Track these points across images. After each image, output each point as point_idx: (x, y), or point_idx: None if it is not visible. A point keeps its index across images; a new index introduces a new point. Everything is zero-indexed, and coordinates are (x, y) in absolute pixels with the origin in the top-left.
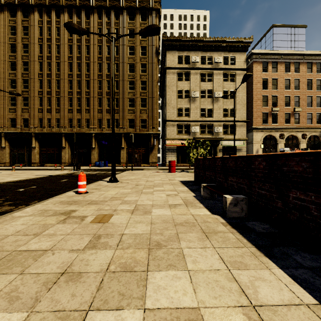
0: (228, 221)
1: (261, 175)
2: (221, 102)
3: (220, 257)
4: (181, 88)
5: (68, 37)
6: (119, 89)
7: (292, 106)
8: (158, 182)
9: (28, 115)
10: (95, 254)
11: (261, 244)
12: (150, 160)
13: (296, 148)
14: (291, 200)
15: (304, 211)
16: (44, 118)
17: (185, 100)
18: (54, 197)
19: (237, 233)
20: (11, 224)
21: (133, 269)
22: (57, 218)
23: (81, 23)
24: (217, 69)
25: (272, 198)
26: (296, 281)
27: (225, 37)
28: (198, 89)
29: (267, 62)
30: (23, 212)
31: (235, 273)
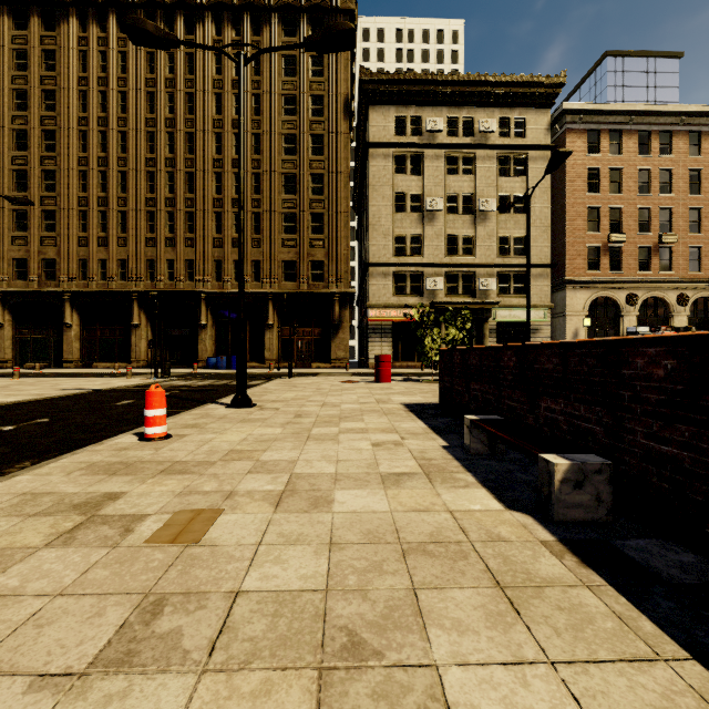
0: (563, 536)
1: (656, 397)
2: (494, 222)
3: None
4: (402, 190)
5: (146, 76)
6: (261, 193)
7: (654, 231)
8: (350, 408)
9: (55, 251)
10: (121, 699)
11: None
12: (332, 353)
13: (665, 326)
14: None
15: None
16: (91, 259)
17: (411, 218)
18: (79, 452)
19: (608, 591)
20: None
21: None
22: (56, 524)
23: None
24: (484, 148)
25: (704, 470)
26: None
27: (503, 75)
28: (442, 191)
29: (597, 131)
30: None
31: None
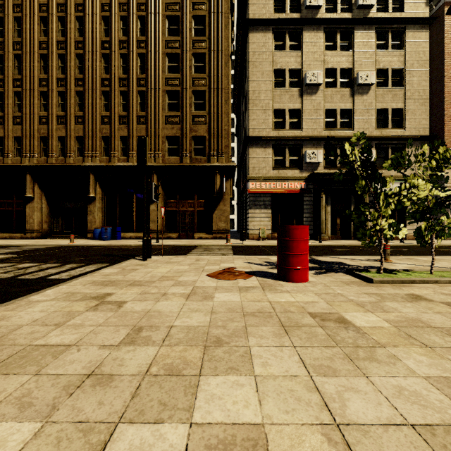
0: None
1: None
2: (371, 96)
3: None
4: (281, 66)
5: None
6: (146, 72)
7: None
8: None
9: None
10: None
11: None
12: (213, 224)
13: None
14: None
15: None
16: None
17: (290, 93)
18: None
19: None
20: None
21: None
22: None
23: None
24: (363, 22)
25: None
26: None
27: None
28: (321, 66)
29: None
30: None
31: None
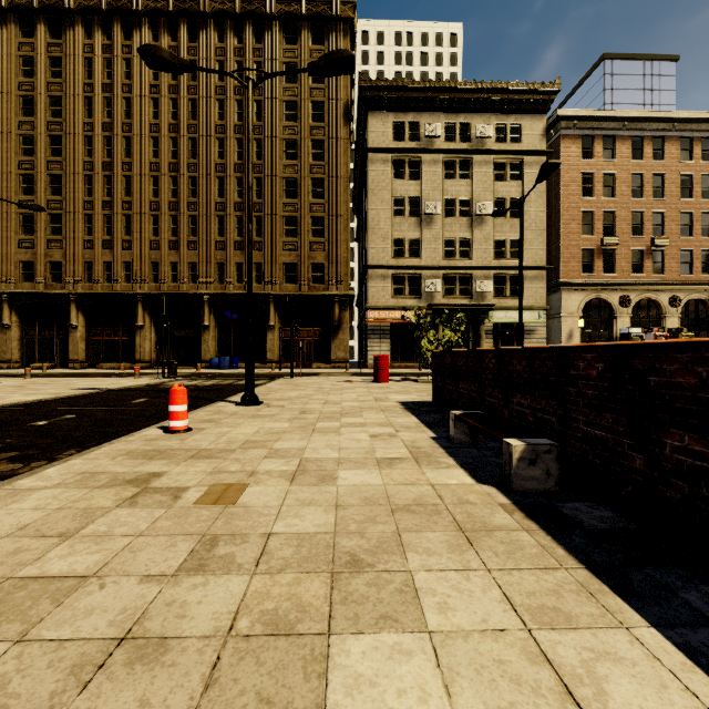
0: (517, 501)
1: (592, 393)
2: (490, 226)
3: (504, 594)
4: (401, 195)
5: (150, 82)
6: (263, 197)
7: (647, 235)
8: (350, 406)
9: (61, 254)
10: (203, 586)
11: (600, 559)
12: (332, 354)
13: (657, 327)
14: (669, 455)
15: (703, 483)
16: (97, 261)
17: (410, 221)
18: (115, 442)
19: (540, 533)
20: (10, 508)
21: (295, 629)
22: (119, 493)
23: (179, 51)
24: (481, 153)
25: (621, 447)
26: (698, 663)
27: (499, 82)
28: (440, 196)
29: (591, 137)
30: (41, 478)
31: (546, 639)
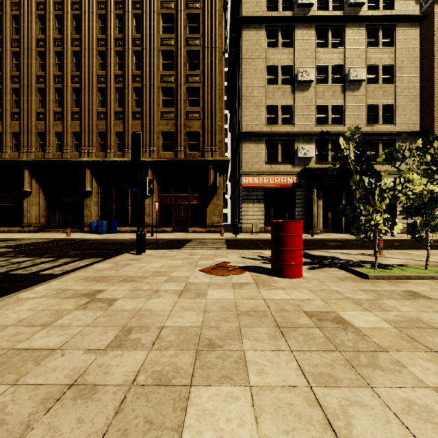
0: None
1: None
2: (362, 92)
3: None
4: (274, 63)
5: None
6: (141, 69)
7: None
8: None
9: None
10: None
11: None
12: (207, 218)
13: None
14: None
15: None
16: None
17: (283, 89)
18: None
19: None
20: None
21: None
22: None
23: None
24: (354, 20)
25: None
26: None
27: None
28: (312, 63)
29: None
30: None
31: None
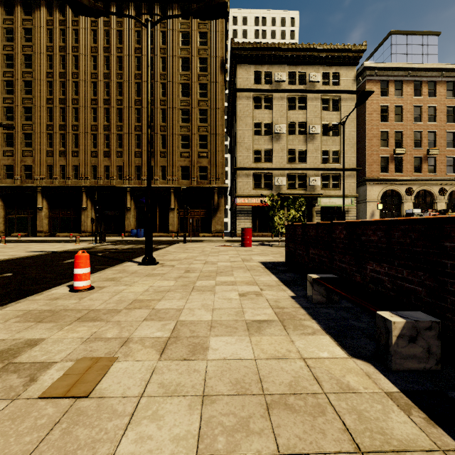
0: (404, 387)
1: None
2: (319, 141)
3: None
4: (259, 120)
5: (91, 45)
6: (166, 122)
7: (424, 147)
8: (224, 266)
9: (31, 160)
10: None
11: None
12: (212, 227)
13: (431, 209)
14: None
15: None
16: (55, 165)
17: (265, 138)
18: (21, 301)
19: None
20: None
21: None
22: None
23: (110, 24)
24: (313, 92)
25: None
26: None
27: (325, 44)
28: (285, 121)
29: (387, 81)
30: None
31: None
